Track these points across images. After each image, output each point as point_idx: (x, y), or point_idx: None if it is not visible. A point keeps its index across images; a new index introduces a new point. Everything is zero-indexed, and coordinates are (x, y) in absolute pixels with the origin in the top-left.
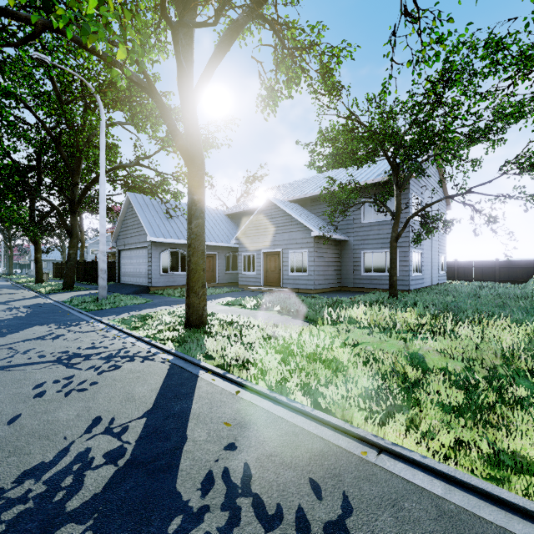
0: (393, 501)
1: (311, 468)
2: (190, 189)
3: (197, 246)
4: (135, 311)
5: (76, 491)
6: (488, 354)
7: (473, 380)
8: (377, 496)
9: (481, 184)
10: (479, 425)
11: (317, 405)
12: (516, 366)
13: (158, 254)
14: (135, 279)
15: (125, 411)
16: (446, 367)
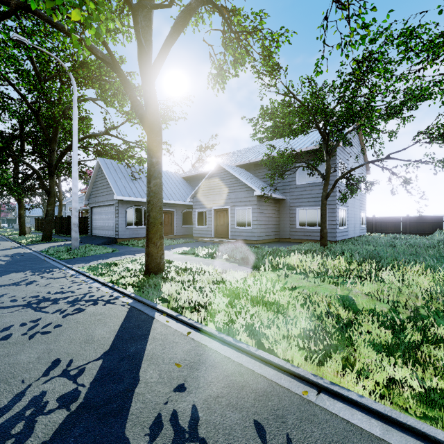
0: (335, 443)
1: (256, 409)
2: (149, 153)
3: (155, 203)
4: (102, 259)
5: (25, 439)
6: (410, 296)
7: (398, 320)
8: (319, 439)
9: (398, 151)
10: (409, 363)
11: (260, 345)
12: (434, 307)
13: (124, 210)
14: (104, 232)
15: (83, 353)
16: (374, 309)
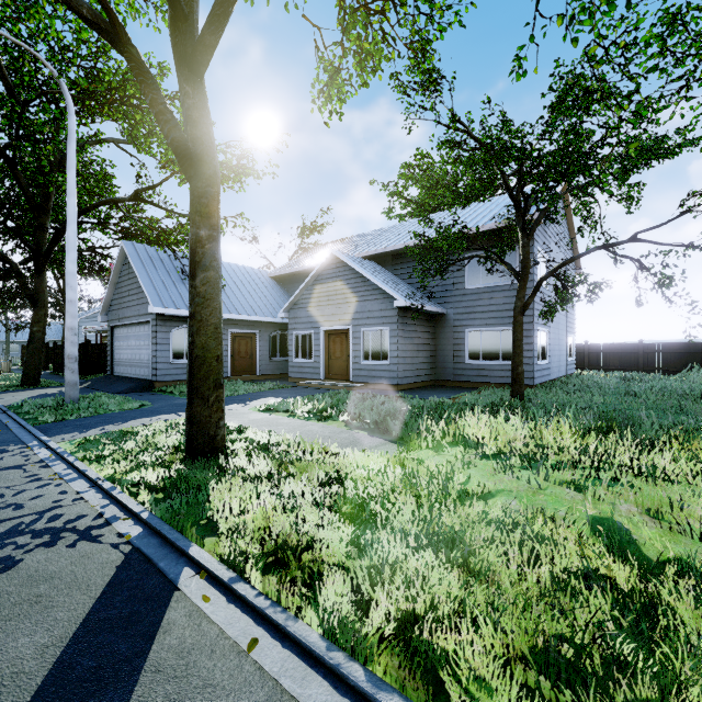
0: None
1: None
2: (193, 219)
3: (205, 317)
4: (115, 424)
5: None
6: None
7: None
8: None
9: (653, 228)
10: None
11: (438, 689)
12: None
13: (166, 332)
14: (134, 370)
15: None
16: (692, 562)
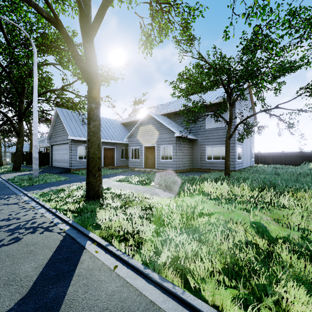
0: None
1: None
2: (89, 99)
3: (94, 141)
4: (55, 186)
5: None
6: None
7: None
8: None
9: (285, 102)
10: None
11: (186, 282)
12: None
13: (76, 147)
14: (61, 164)
15: None
16: (289, 238)
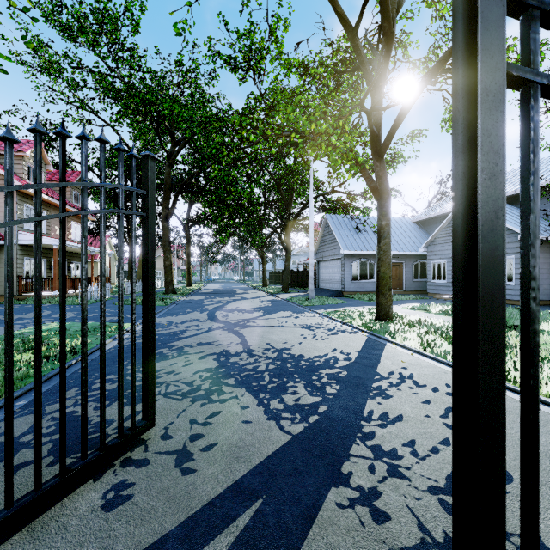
0: None
1: (449, 382)
2: (379, 217)
3: (384, 259)
4: (336, 308)
5: (336, 363)
6: None
7: None
8: None
9: None
10: None
11: None
12: None
13: (349, 264)
14: (331, 285)
15: (347, 349)
16: None
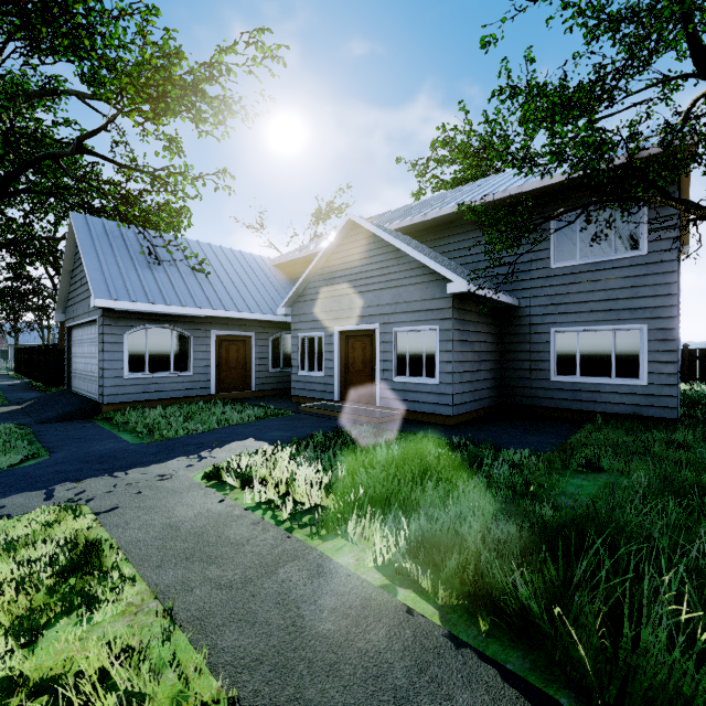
0: None
1: None
2: None
3: None
4: None
5: None
6: None
7: None
8: None
9: None
10: None
11: None
12: None
13: (119, 334)
14: (86, 386)
15: None
16: None
